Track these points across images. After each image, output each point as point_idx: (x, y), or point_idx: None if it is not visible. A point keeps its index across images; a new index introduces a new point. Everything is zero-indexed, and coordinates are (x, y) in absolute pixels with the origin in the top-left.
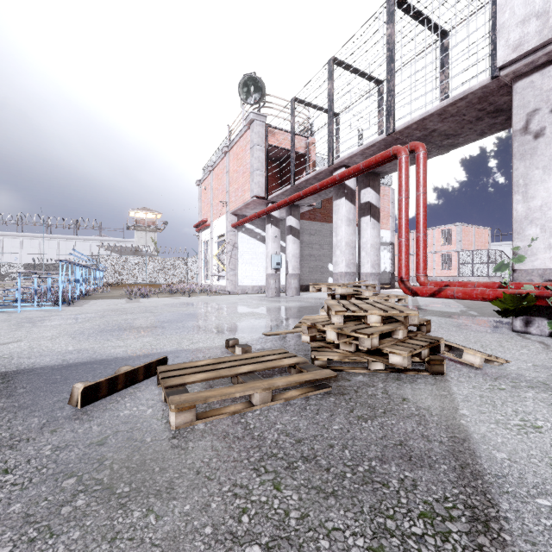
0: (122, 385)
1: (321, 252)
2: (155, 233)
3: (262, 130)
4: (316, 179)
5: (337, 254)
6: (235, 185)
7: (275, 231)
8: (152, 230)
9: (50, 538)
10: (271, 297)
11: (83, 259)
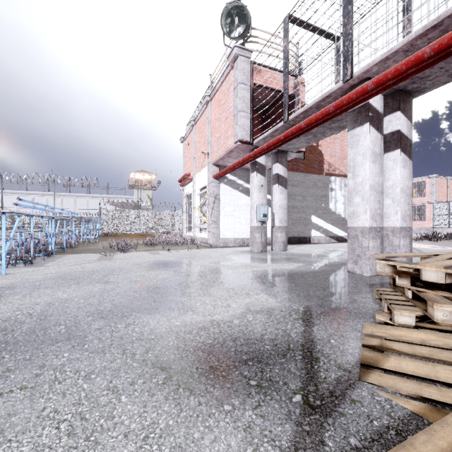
0: None
1: (304, 203)
2: (151, 191)
3: (247, 67)
4: (318, 109)
5: (356, 202)
6: (216, 134)
7: (261, 180)
8: (148, 189)
9: None
10: (257, 253)
11: (52, 211)
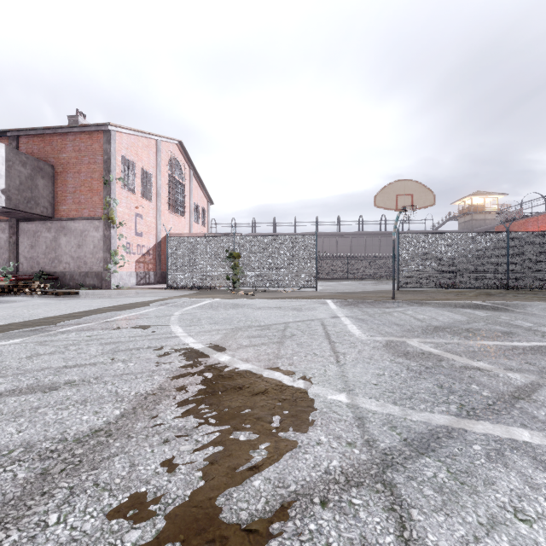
0: (70, 294)
1: None
2: None
3: None
4: None
5: None
6: None
7: None
8: None
9: (98, 293)
10: None
11: None
